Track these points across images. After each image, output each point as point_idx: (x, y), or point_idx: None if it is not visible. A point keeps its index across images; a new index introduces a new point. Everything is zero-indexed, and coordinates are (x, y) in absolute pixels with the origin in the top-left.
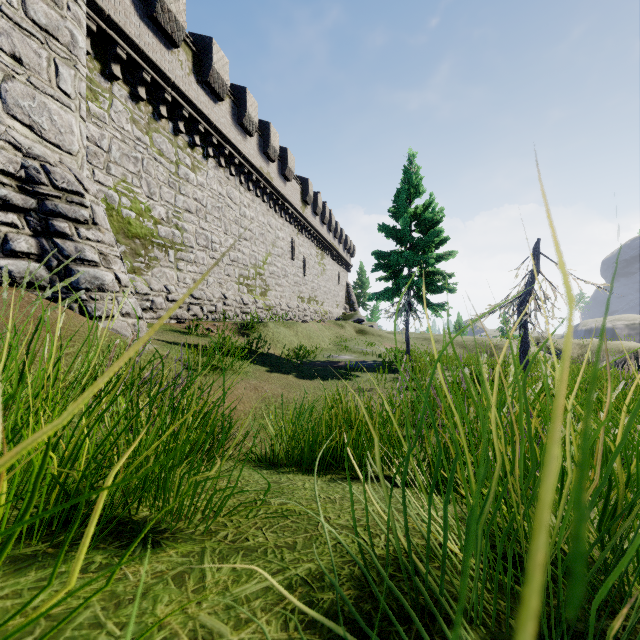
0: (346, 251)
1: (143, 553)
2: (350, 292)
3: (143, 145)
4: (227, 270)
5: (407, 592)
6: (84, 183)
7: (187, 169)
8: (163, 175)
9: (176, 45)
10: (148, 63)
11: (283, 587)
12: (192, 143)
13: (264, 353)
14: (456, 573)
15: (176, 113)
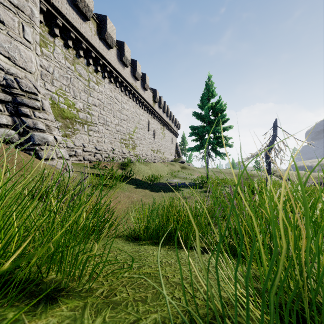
0: (175, 126)
1: (44, 309)
2: (177, 147)
3: (71, 71)
4: (114, 136)
5: None
6: (38, 88)
7: (94, 83)
8: (81, 86)
9: (88, 19)
10: (73, 28)
11: None
12: (96, 70)
13: (133, 178)
14: (251, 319)
15: (88, 54)
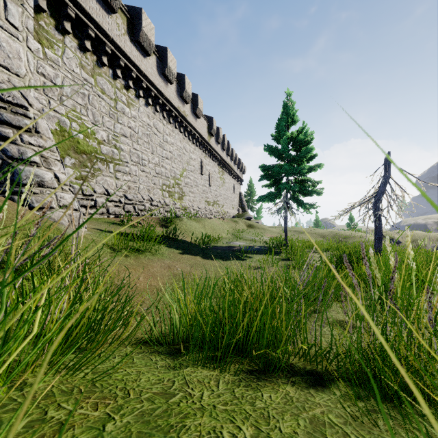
0: (239, 170)
1: None
2: (242, 198)
3: (89, 84)
4: (153, 180)
5: None
6: (29, 99)
7: (123, 105)
8: (105, 108)
9: (114, 11)
10: (92, 23)
11: None
12: (127, 86)
13: (179, 240)
14: None
15: (115, 63)
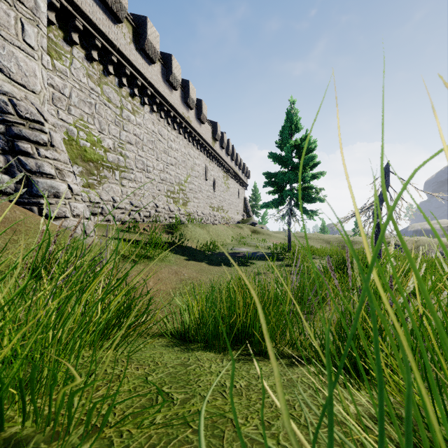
0: (244, 175)
1: None
2: (247, 204)
3: (96, 94)
4: (158, 186)
5: None
6: (44, 115)
7: (129, 112)
8: (111, 116)
9: (120, 21)
10: (99, 33)
11: None
12: (132, 94)
13: (184, 246)
14: None
15: (120, 71)
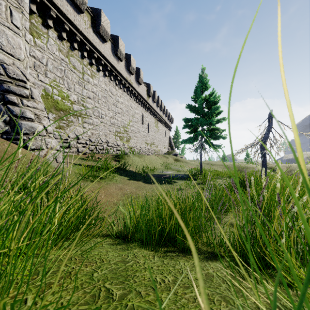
0: (169, 120)
1: None
2: (171, 141)
3: (65, 63)
4: (109, 128)
5: None
6: (26, 76)
7: (88, 76)
8: (75, 79)
9: (82, 12)
10: (67, 20)
11: None
12: (91, 63)
13: (127, 170)
14: None
15: (82, 47)
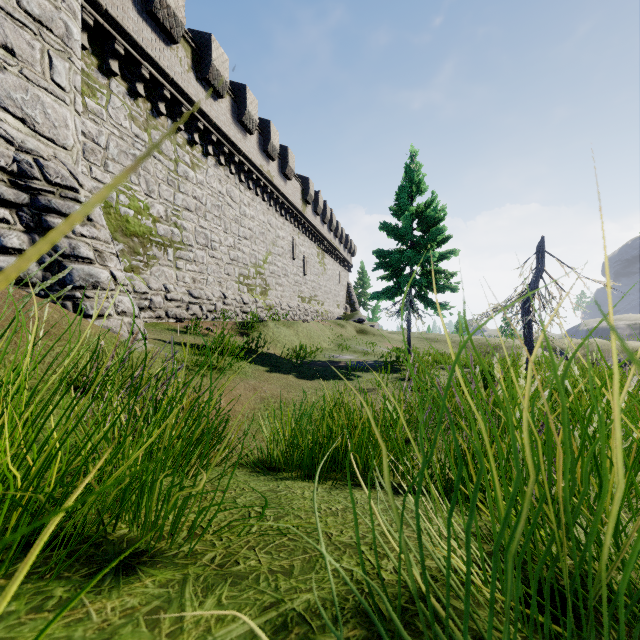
0: (347, 251)
1: (114, 583)
2: (351, 292)
3: (141, 142)
4: (227, 269)
5: (423, 631)
6: (79, 178)
7: (186, 167)
8: (162, 173)
9: (175, 41)
10: (146, 59)
11: (276, 627)
12: (191, 141)
13: (264, 353)
14: (477, 604)
15: (175, 110)
